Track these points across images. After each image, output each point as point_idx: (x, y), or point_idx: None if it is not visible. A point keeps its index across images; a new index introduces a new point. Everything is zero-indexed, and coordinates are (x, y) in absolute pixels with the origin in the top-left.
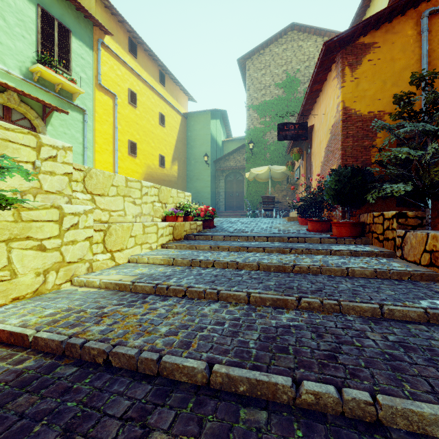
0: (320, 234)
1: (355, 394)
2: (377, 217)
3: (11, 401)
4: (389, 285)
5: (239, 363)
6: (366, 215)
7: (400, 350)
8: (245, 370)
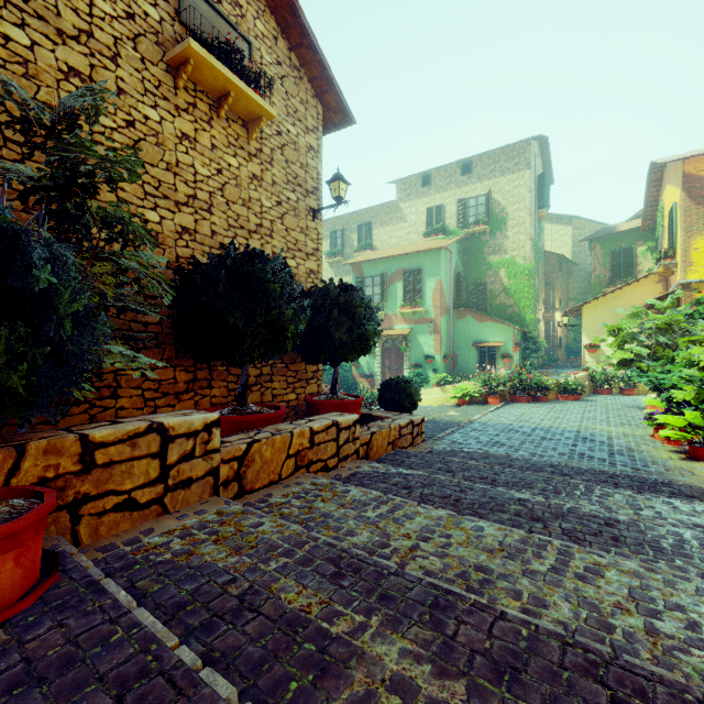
0: None
1: (498, 467)
2: (124, 443)
3: (669, 495)
4: (374, 485)
5: (549, 478)
6: (1, 457)
7: (455, 471)
8: (545, 476)
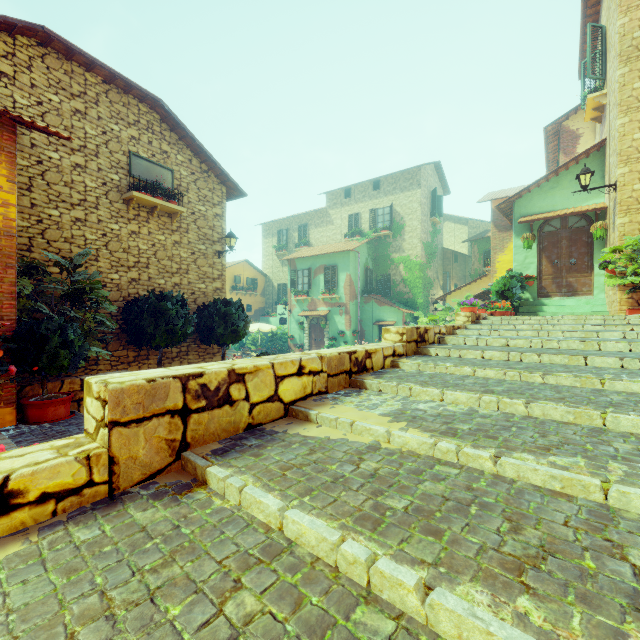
0: (25, 430)
1: None
2: None
3: None
4: None
5: None
6: (58, 384)
7: None
8: None
